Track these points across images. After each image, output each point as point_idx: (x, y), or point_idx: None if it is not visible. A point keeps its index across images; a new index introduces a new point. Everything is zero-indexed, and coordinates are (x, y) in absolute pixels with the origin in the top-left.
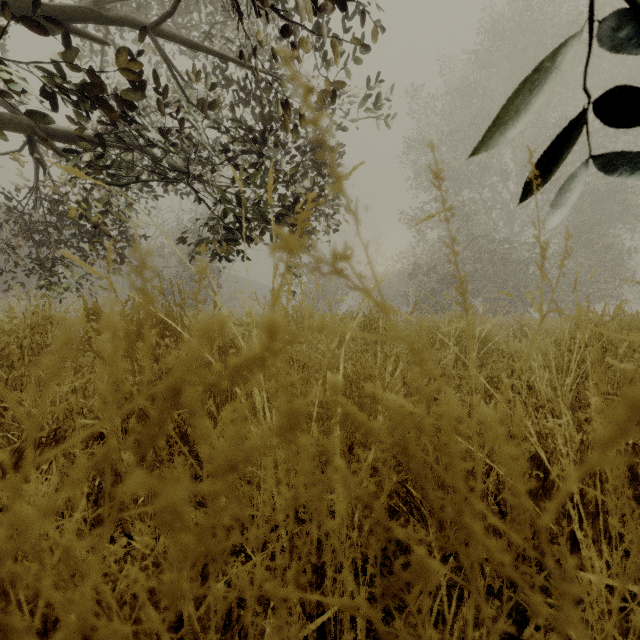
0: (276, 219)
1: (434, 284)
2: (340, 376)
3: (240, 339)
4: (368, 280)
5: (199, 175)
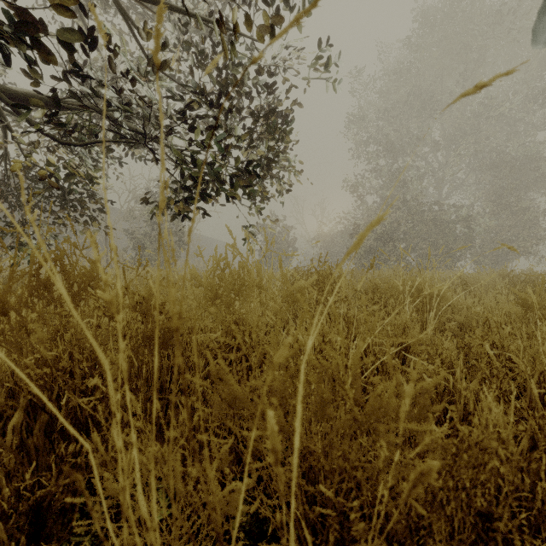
0: (230, 179)
1: (373, 242)
2: (296, 422)
3: (89, 336)
4: (315, 238)
5: (156, 136)
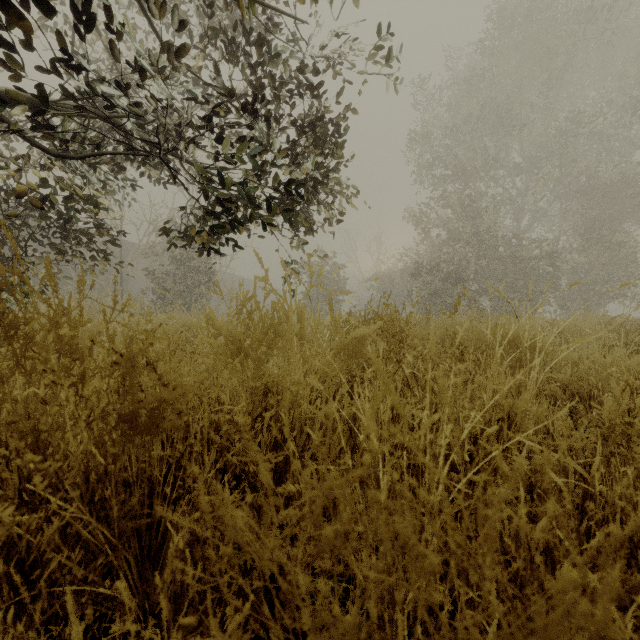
0: (267, 203)
1: (440, 283)
2: None
3: None
4: (370, 279)
5: (173, 147)
